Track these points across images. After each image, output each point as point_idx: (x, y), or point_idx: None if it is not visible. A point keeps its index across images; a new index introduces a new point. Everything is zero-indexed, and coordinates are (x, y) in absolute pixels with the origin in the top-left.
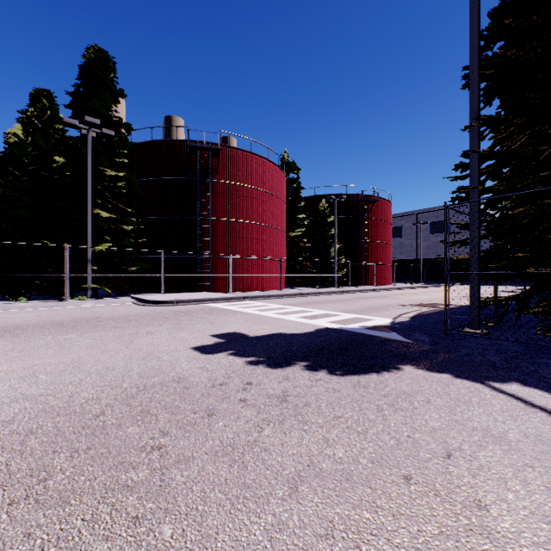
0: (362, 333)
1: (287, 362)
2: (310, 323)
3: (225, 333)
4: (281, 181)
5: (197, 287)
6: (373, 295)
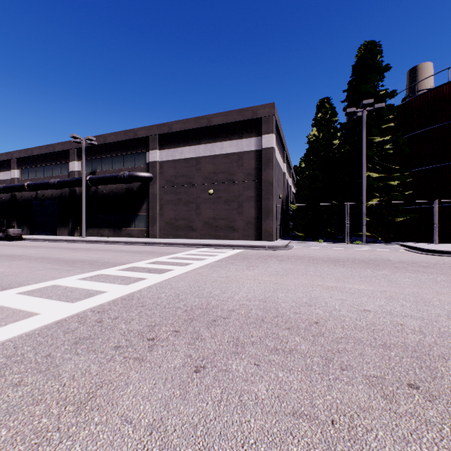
0: None
1: None
2: None
3: None
4: None
5: None
6: None
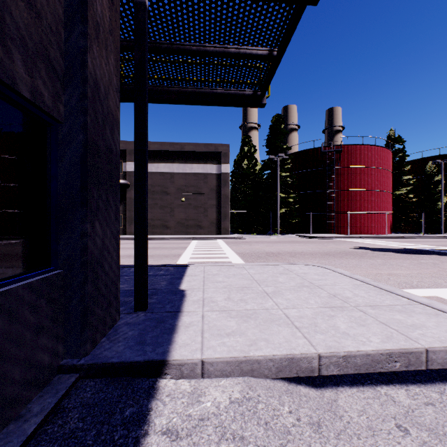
0: (427, 250)
1: (386, 252)
2: (401, 247)
3: (358, 246)
4: (386, 157)
5: (326, 231)
6: None
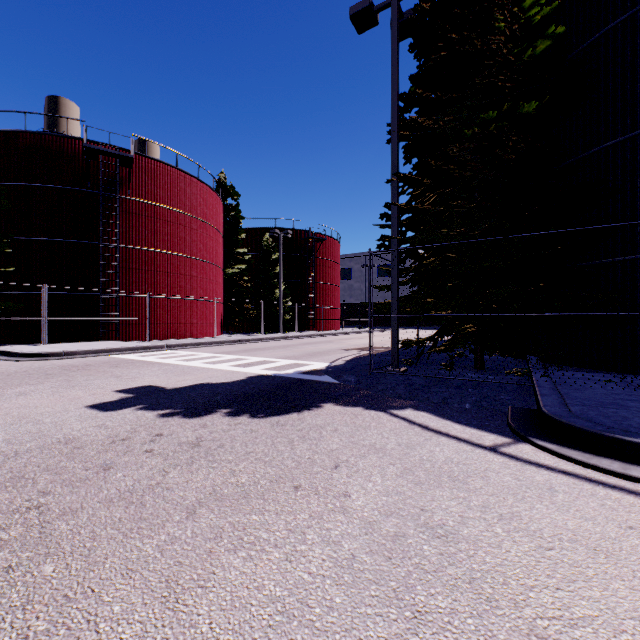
0: (295, 378)
1: (208, 411)
2: (243, 371)
3: (135, 387)
4: (216, 207)
5: (99, 335)
6: (318, 341)
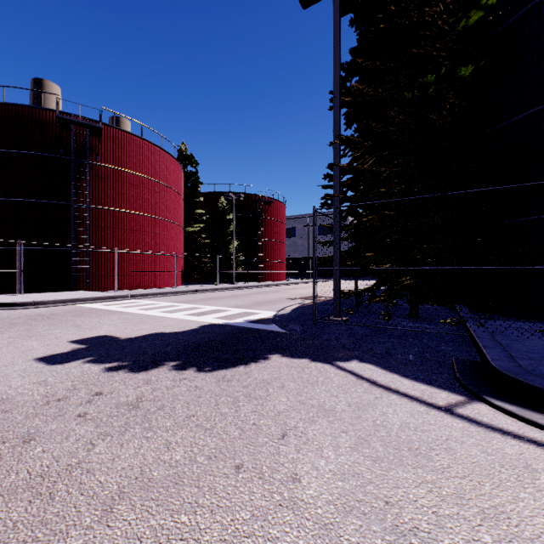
0: (244, 327)
1: (155, 364)
2: (196, 320)
3: (90, 337)
4: (177, 173)
5: (71, 286)
6: (267, 290)
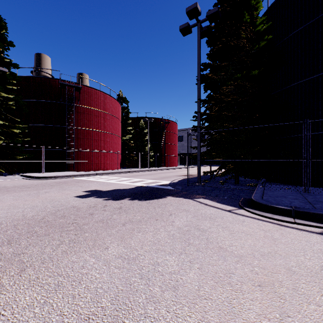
0: (155, 187)
1: (122, 198)
2: (133, 184)
3: (90, 190)
4: (118, 108)
5: (66, 169)
6: (166, 171)
